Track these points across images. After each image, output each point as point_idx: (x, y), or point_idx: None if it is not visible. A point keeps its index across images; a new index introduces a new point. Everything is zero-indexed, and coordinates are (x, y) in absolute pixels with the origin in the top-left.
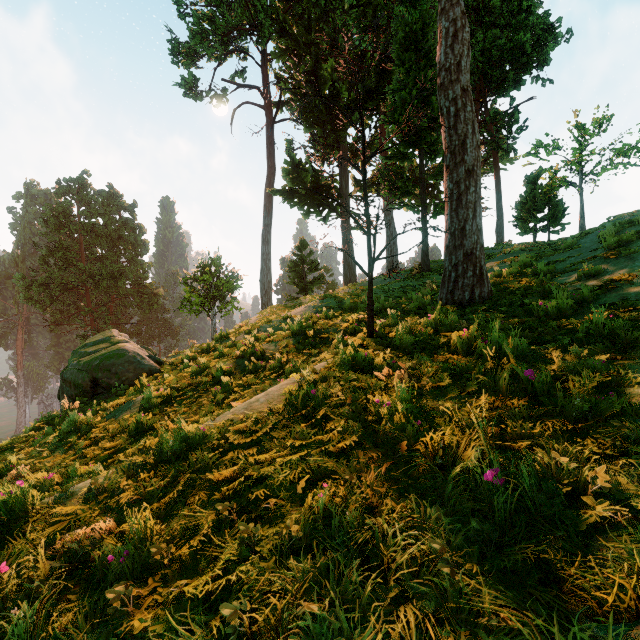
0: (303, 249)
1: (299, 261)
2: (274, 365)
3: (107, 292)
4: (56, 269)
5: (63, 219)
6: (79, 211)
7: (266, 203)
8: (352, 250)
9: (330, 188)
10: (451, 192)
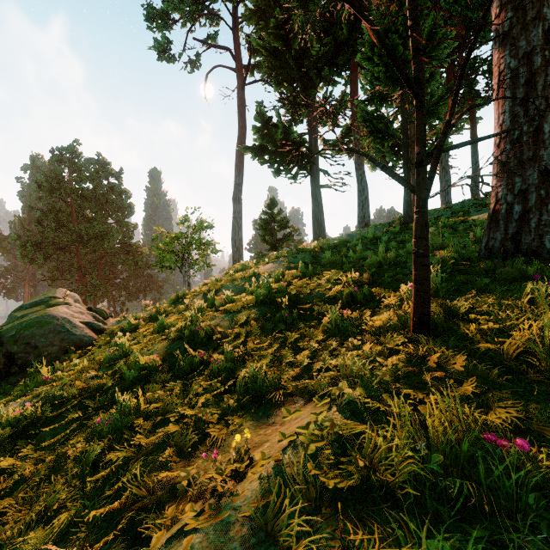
0: (273, 208)
1: (269, 219)
2: (219, 366)
3: (95, 250)
4: (48, 229)
5: (56, 184)
6: (70, 177)
7: (237, 163)
8: (321, 207)
9: (300, 144)
10: (514, 73)
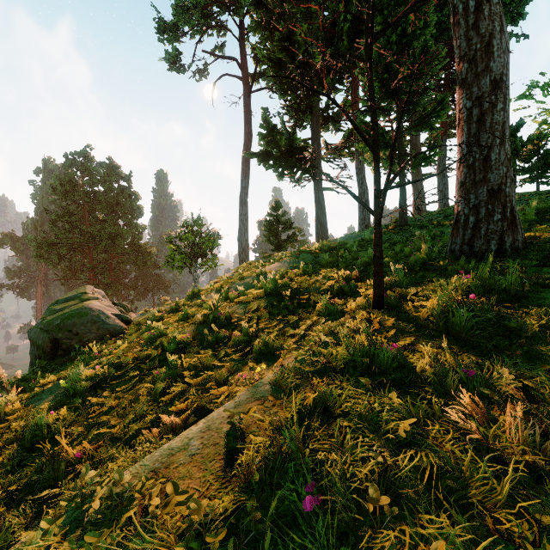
0: (278, 210)
1: (274, 221)
2: (239, 338)
3: (107, 251)
4: (62, 231)
5: (69, 188)
6: (83, 180)
7: (243, 167)
8: (324, 209)
9: (303, 150)
10: (469, 112)
